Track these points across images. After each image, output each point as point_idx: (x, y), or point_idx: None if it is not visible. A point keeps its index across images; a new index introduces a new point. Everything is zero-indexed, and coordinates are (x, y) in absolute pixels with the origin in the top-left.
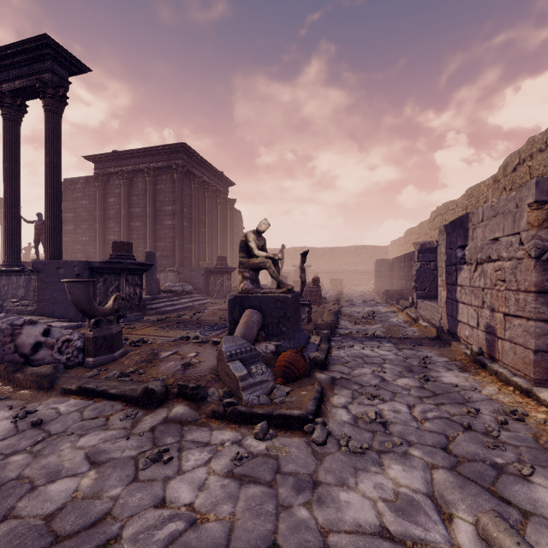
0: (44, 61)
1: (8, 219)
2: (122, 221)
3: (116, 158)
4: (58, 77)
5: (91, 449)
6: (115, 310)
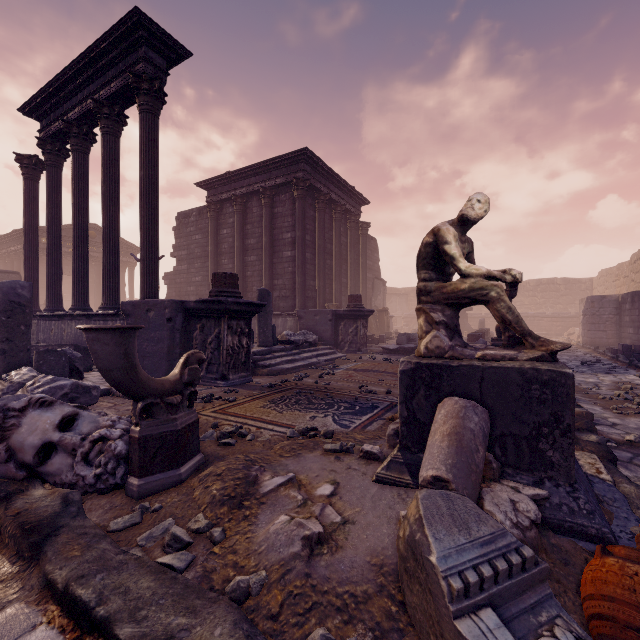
0: (138, 49)
1: (106, 253)
2: (236, 255)
3: (229, 181)
4: (154, 67)
5: None
6: (184, 383)
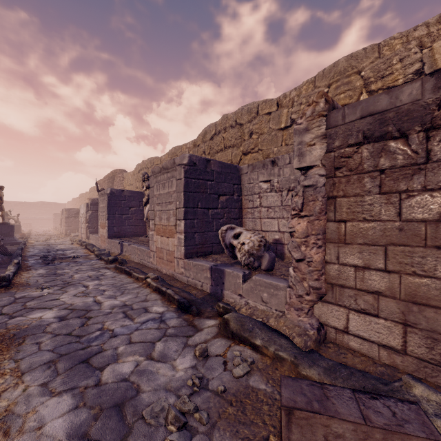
0: None
1: None
2: None
3: None
4: None
5: None
6: None
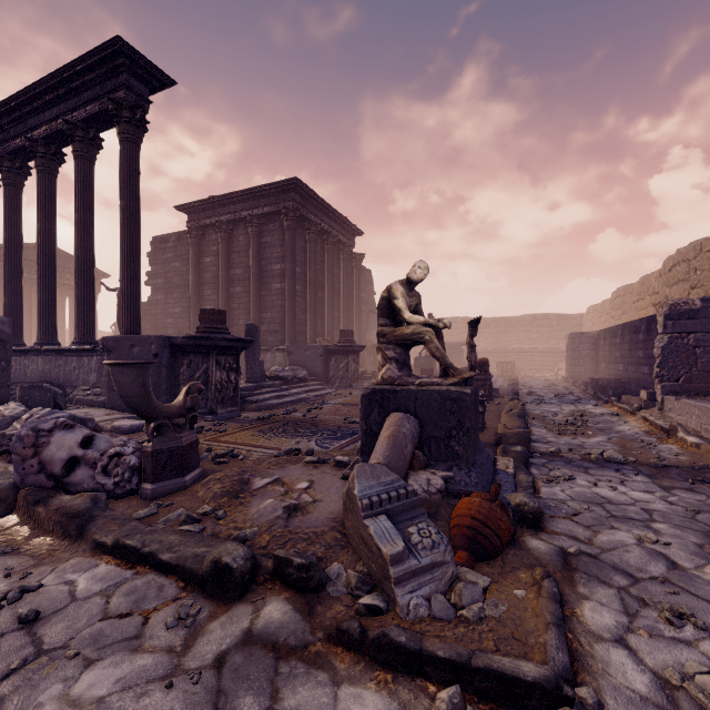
0: (118, 75)
1: (80, 284)
2: (220, 286)
3: (213, 206)
4: (135, 95)
5: (92, 709)
6: (187, 408)
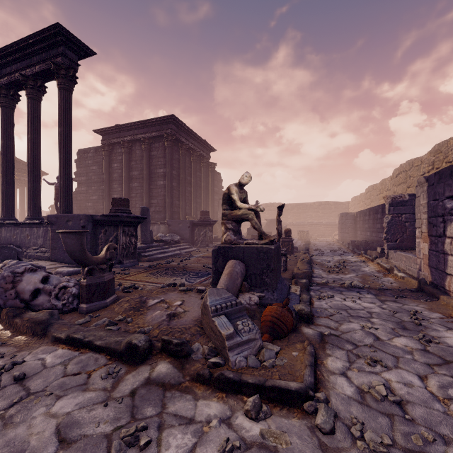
0: (57, 47)
1: (31, 181)
2: (123, 182)
3: (119, 131)
4: (69, 60)
5: (64, 418)
6: (107, 259)
